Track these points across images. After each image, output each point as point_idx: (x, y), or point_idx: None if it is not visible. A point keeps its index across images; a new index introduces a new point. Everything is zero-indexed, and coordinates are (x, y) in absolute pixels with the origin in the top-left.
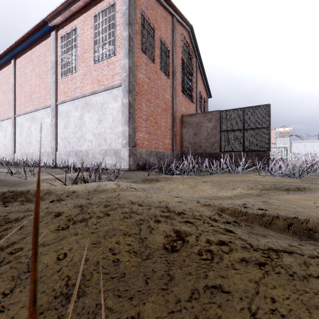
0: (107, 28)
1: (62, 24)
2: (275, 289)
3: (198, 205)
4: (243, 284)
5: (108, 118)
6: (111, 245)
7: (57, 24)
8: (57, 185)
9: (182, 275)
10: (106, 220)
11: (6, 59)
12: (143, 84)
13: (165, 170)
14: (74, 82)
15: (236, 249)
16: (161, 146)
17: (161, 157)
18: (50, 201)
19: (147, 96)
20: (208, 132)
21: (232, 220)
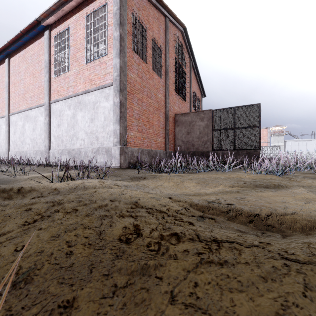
0: (99, 28)
1: (55, 24)
2: (202, 274)
3: (169, 201)
4: (177, 271)
5: (100, 117)
6: (69, 237)
7: (50, 24)
8: (45, 182)
9: (126, 263)
10: (73, 214)
11: (0, 57)
12: (135, 84)
13: (154, 168)
14: (66, 81)
15: (183, 240)
16: (154, 145)
17: (153, 155)
18: (31, 197)
19: (139, 96)
20: (200, 131)
21: (199, 214)
